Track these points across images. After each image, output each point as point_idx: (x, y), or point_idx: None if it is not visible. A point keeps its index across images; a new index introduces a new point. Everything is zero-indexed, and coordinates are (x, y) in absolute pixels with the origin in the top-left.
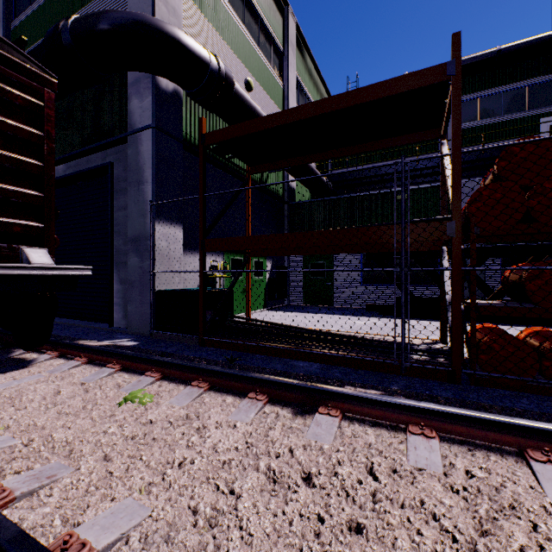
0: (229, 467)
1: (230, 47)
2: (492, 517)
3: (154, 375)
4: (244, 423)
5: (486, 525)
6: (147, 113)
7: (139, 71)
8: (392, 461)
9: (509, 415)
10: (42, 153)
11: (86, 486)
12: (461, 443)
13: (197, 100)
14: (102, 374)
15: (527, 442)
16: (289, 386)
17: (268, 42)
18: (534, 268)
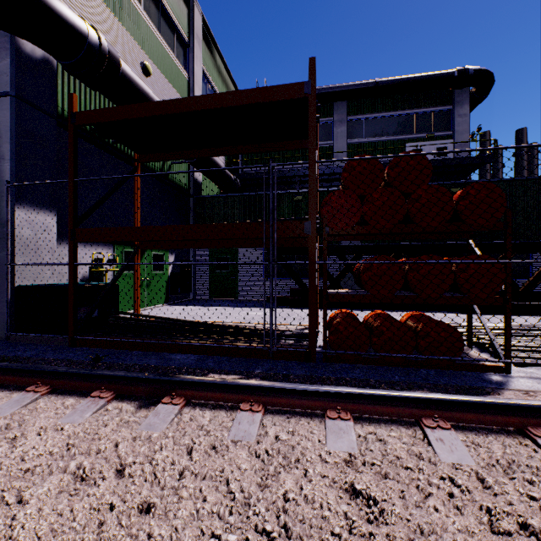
0: (30, 474)
1: (123, 24)
2: (275, 471)
3: None
4: (75, 424)
5: (267, 480)
6: (3, 77)
7: None
8: (214, 438)
9: (336, 384)
10: None
11: None
12: (283, 413)
13: (73, 74)
14: None
15: (330, 404)
16: (139, 380)
17: (171, 29)
18: (366, 262)
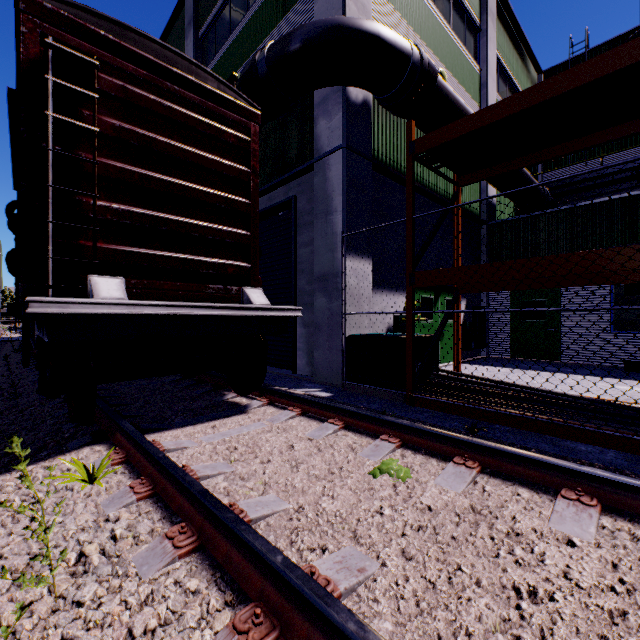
0: (633, 627)
1: (419, 35)
2: None
3: (393, 441)
4: (586, 541)
5: None
6: (336, 133)
7: (331, 85)
8: None
9: None
10: (249, 190)
11: (415, 599)
12: None
13: (390, 106)
14: (326, 431)
15: None
16: None
17: (461, 19)
18: None
